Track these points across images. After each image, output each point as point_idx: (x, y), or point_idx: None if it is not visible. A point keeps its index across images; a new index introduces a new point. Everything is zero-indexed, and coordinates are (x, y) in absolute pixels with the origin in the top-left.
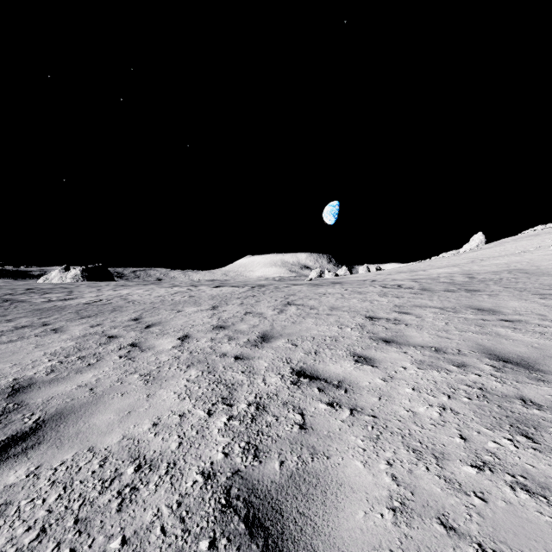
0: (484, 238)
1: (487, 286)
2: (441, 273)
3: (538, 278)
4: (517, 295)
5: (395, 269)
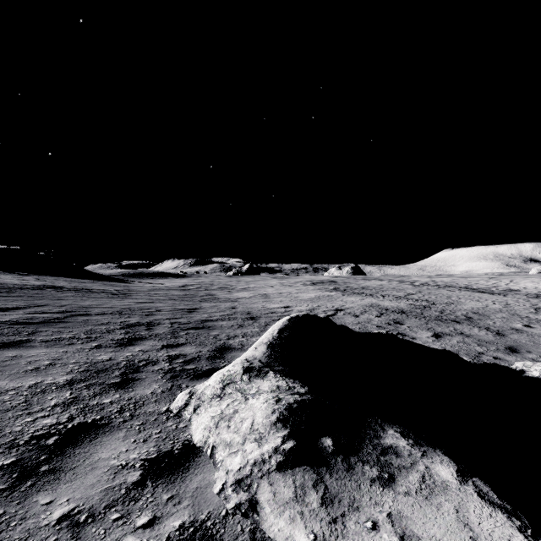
0: None
1: None
2: None
3: None
4: None
5: None
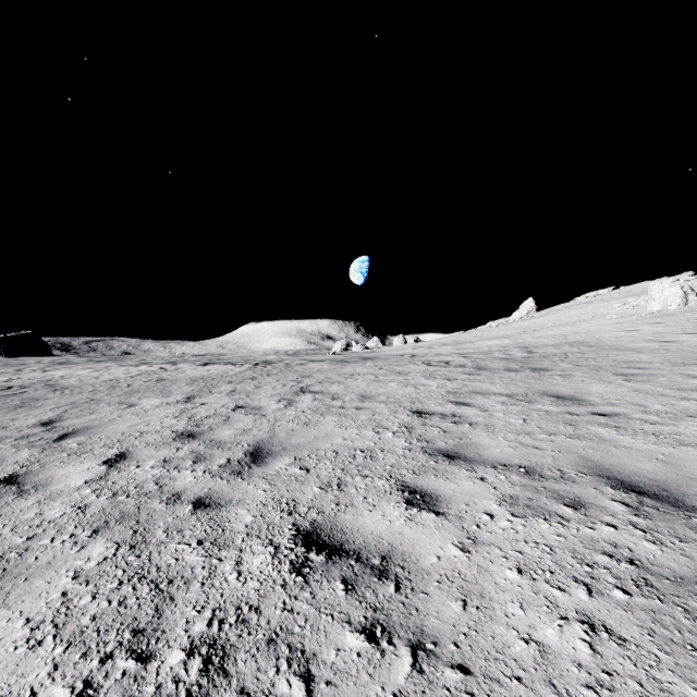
0: (535, 305)
1: (555, 364)
2: (492, 346)
3: (607, 352)
4: (594, 376)
5: (437, 341)
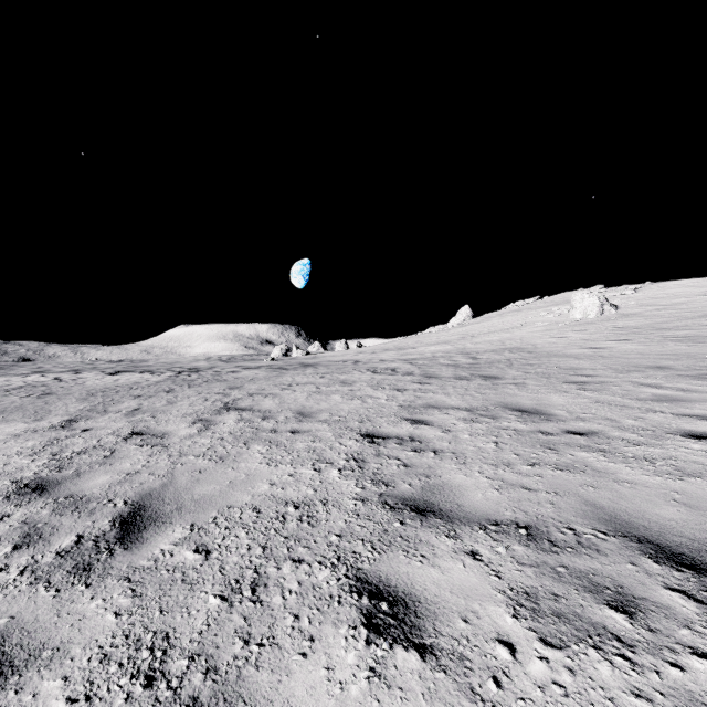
0: (471, 312)
1: (504, 371)
2: (434, 352)
3: (549, 359)
4: (548, 384)
5: (379, 346)
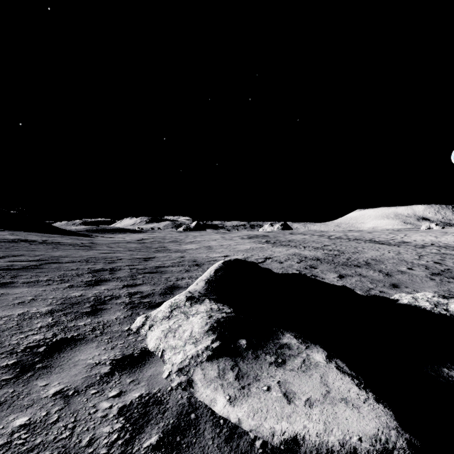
0: None
1: None
2: None
3: None
4: None
5: None
